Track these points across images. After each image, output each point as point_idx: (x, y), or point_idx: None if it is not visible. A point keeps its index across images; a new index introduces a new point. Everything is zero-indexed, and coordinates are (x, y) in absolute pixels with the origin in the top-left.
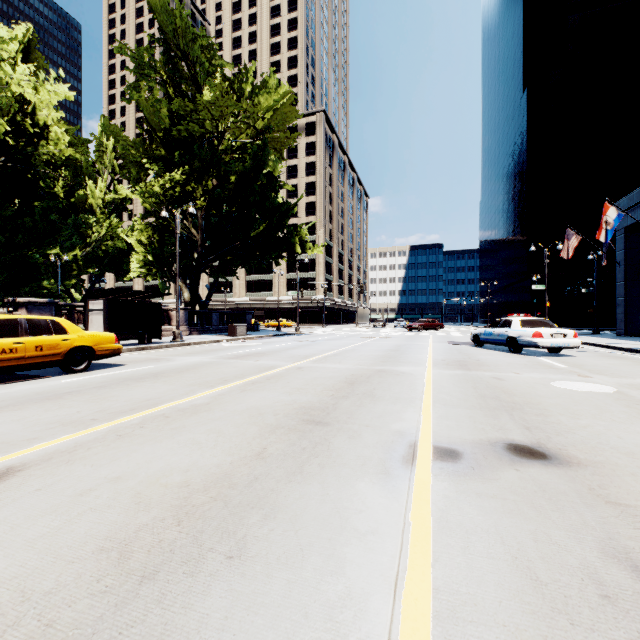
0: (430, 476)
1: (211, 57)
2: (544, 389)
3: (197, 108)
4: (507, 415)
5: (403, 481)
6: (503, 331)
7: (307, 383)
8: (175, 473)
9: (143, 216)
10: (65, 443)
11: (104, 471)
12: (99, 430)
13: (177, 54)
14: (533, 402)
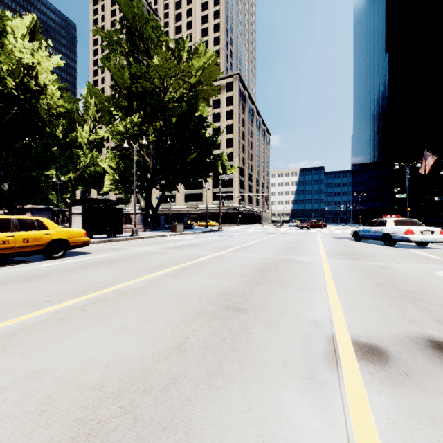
0: (362, 385)
1: (159, 35)
2: (432, 278)
3: (148, 70)
4: (411, 305)
5: (333, 391)
6: (379, 229)
7: (227, 270)
8: (94, 368)
9: (112, 148)
10: (11, 326)
11: (28, 362)
12: (47, 312)
13: (135, 34)
14: (429, 291)
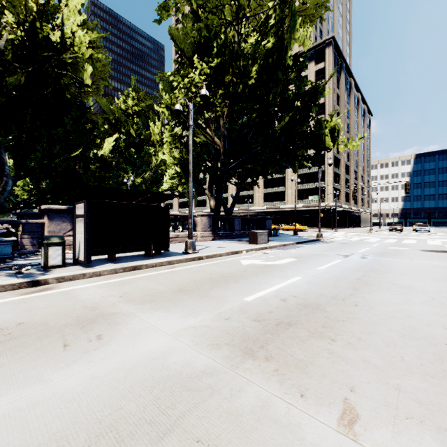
0: None
1: None
2: None
3: None
4: None
5: None
6: None
7: None
8: None
9: (171, 128)
10: None
11: None
12: None
13: None
14: None
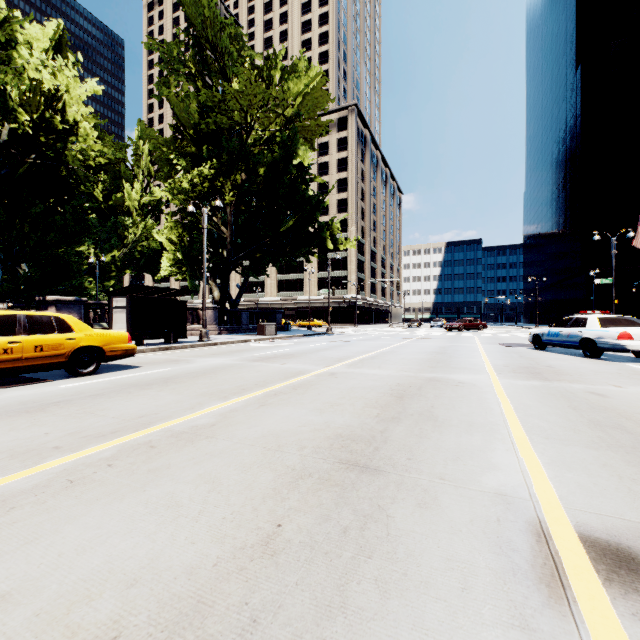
0: None
1: (240, 48)
2: None
3: (225, 98)
4: None
5: None
6: (575, 331)
7: (342, 395)
8: (108, 590)
9: (173, 213)
10: None
11: None
12: (50, 469)
13: (206, 47)
14: None
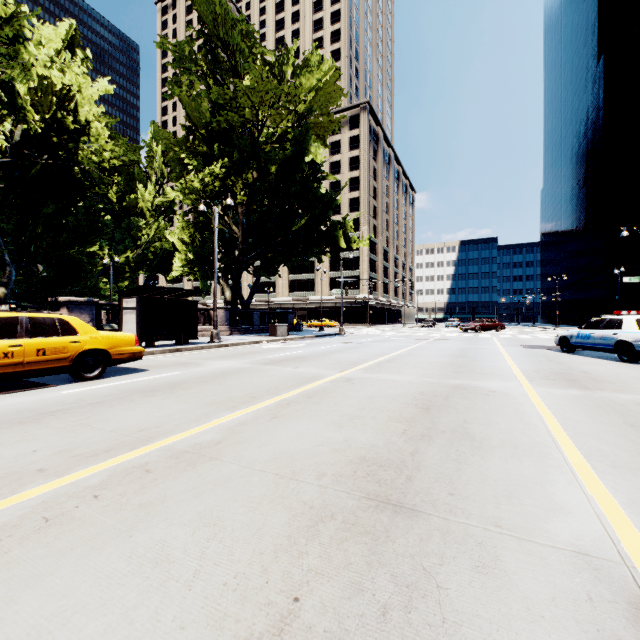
0: None
1: (252, 45)
2: None
3: (236, 95)
4: None
5: None
6: (609, 333)
7: (362, 406)
8: None
9: (184, 213)
10: None
11: None
12: (26, 500)
13: (217, 45)
14: None
